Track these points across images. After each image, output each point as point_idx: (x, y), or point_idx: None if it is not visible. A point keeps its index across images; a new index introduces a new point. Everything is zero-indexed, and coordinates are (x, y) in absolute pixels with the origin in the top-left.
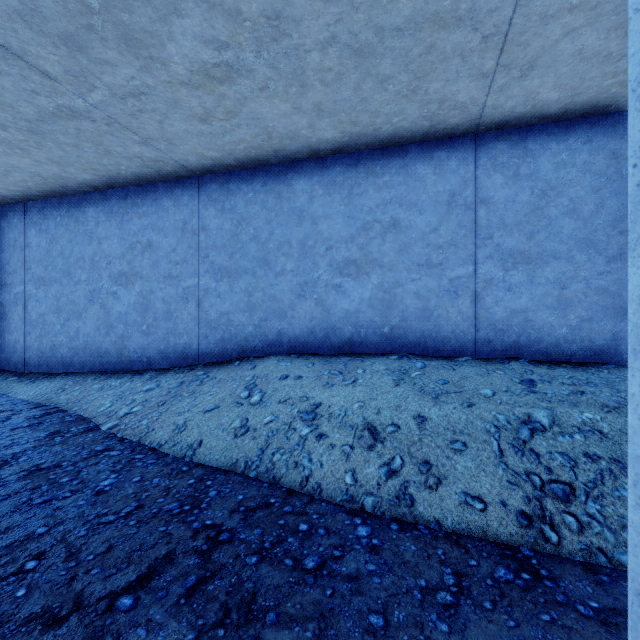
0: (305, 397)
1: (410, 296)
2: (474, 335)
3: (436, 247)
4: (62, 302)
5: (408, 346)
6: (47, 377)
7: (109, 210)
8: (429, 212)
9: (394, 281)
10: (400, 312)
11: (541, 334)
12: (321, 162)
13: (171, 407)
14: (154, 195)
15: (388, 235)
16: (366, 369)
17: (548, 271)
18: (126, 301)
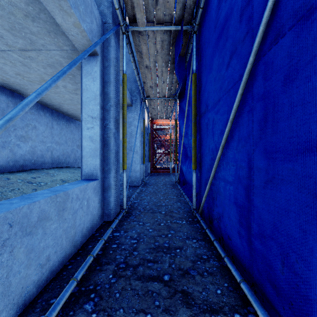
0: (55, 179)
1: (39, 150)
2: (51, 162)
3: (44, 137)
4: None
5: (38, 166)
6: None
7: None
8: (43, 126)
9: (35, 145)
10: (37, 155)
11: (61, 161)
12: (12, 93)
13: (9, 197)
14: None
15: (34, 130)
16: (51, 171)
17: (62, 147)
18: None
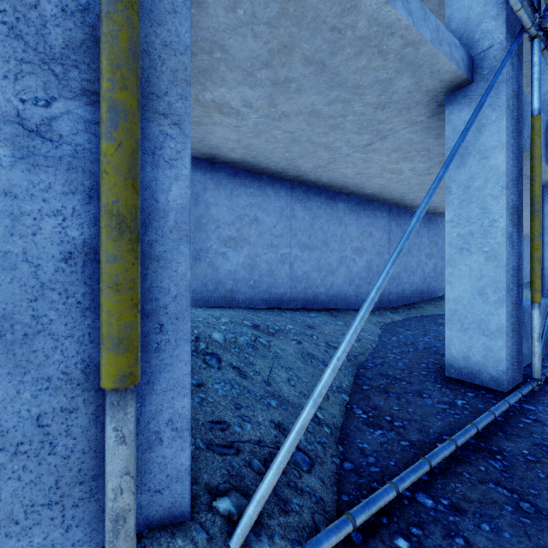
0: None
1: None
2: None
3: None
4: (407, 266)
5: None
6: (412, 306)
7: (424, 223)
8: None
9: None
10: None
11: None
12: None
13: None
14: (437, 221)
15: None
16: None
17: None
18: (430, 267)
